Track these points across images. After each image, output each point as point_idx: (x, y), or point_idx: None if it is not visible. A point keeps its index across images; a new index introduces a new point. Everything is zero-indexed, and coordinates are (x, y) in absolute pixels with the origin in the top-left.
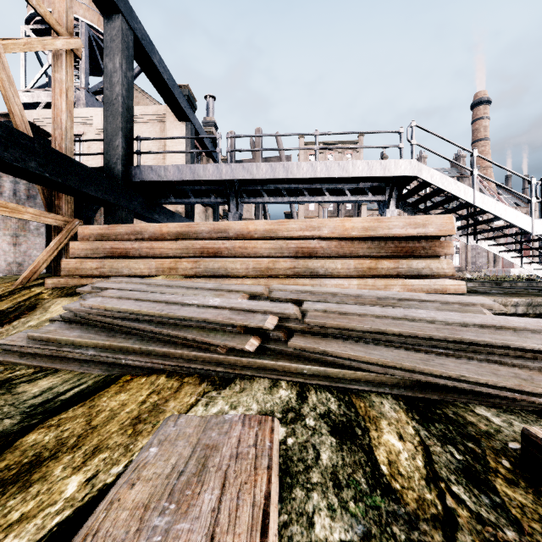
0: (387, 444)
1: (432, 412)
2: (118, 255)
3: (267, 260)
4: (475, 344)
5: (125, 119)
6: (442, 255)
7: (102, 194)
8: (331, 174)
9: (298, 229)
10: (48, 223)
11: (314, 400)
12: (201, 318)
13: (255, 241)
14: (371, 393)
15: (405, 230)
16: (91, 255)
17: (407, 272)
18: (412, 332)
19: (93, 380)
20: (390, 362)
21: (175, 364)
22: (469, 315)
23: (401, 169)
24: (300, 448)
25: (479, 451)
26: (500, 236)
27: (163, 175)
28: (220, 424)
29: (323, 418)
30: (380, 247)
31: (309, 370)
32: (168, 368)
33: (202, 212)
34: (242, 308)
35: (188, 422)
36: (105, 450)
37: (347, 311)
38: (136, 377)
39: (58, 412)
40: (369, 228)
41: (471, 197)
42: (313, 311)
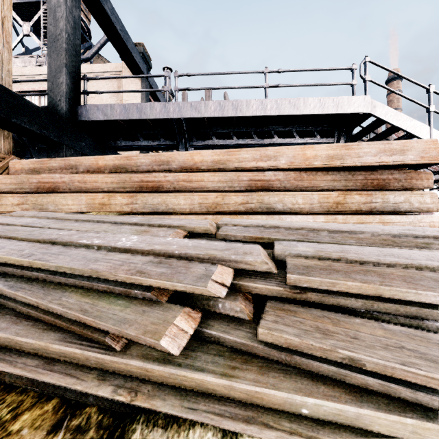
0: None
1: None
2: (46, 190)
3: (215, 194)
4: None
5: (71, 57)
6: (420, 188)
7: (40, 128)
8: (282, 112)
9: (251, 160)
10: None
11: None
12: (86, 270)
13: (201, 173)
14: None
15: (378, 158)
16: (15, 190)
17: (382, 207)
18: None
19: None
20: None
21: (15, 372)
22: None
23: (355, 106)
24: None
25: None
26: None
27: (110, 114)
28: None
29: None
30: (347, 179)
31: (316, 410)
32: (5, 379)
33: None
34: (169, 252)
35: None
36: None
37: (361, 257)
38: None
39: None
40: (335, 156)
41: (427, 135)
42: (296, 257)
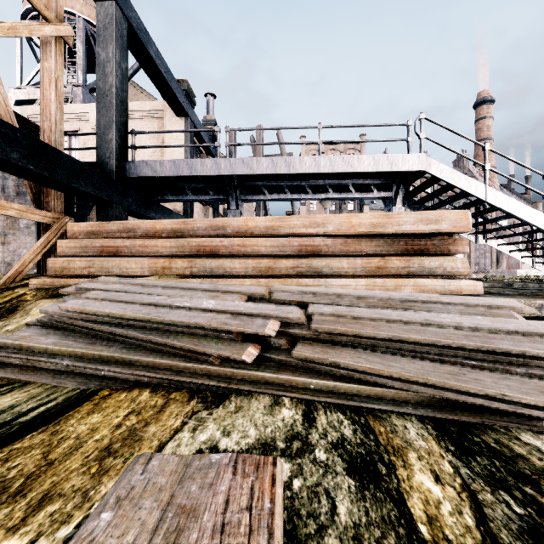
0: (421, 488)
1: (469, 441)
2: (109, 253)
3: (267, 259)
4: (512, 354)
5: (119, 112)
6: (456, 253)
7: (94, 189)
8: (335, 169)
9: (301, 226)
10: (35, 220)
11: (324, 422)
12: (192, 322)
13: (255, 239)
14: (391, 413)
15: (416, 227)
16: (79, 253)
17: (419, 271)
18: (436, 340)
19: (65, 396)
20: (414, 376)
21: (161, 377)
22: (500, 320)
23: (409, 164)
24: (309, 495)
25: (543, 501)
26: (511, 235)
27: (159, 171)
28: (204, 470)
29: (336, 449)
30: (389, 245)
31: (317, 385)
32: (154, 381)
33: (202, 212)
34: (239, 312)
35: (162, 465)
36: (56, 498)
37: (359, 315)
38: (116, 392)
39: (11, 439)
40: (378, 224)
41: (482, 193)
42: (320, 315)
